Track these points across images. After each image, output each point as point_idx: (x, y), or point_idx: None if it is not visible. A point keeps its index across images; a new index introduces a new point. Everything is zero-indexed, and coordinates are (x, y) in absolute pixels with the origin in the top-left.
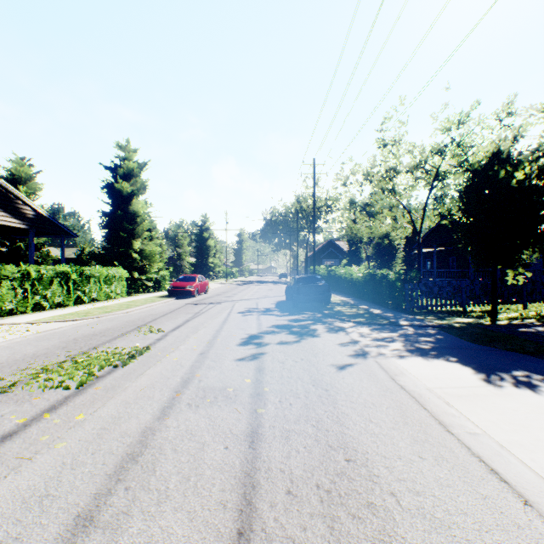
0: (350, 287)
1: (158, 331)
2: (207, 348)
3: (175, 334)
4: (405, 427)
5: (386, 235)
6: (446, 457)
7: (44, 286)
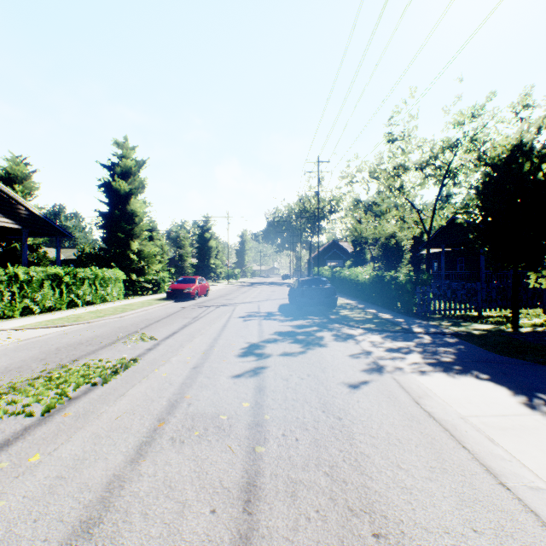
0: (356, 289)
1: (150, 340)
2: (202, 360)
3: (168, 343)
4: (445, 478)
5: (392, 236)
6: (510, 531)
7: (34, 289)
